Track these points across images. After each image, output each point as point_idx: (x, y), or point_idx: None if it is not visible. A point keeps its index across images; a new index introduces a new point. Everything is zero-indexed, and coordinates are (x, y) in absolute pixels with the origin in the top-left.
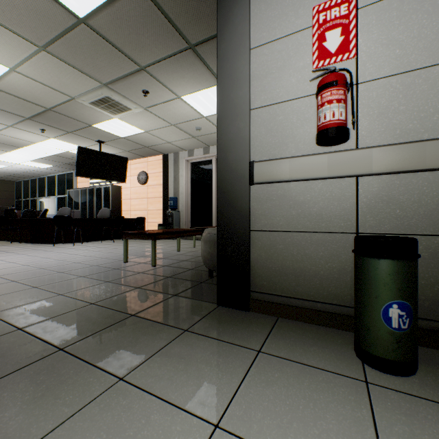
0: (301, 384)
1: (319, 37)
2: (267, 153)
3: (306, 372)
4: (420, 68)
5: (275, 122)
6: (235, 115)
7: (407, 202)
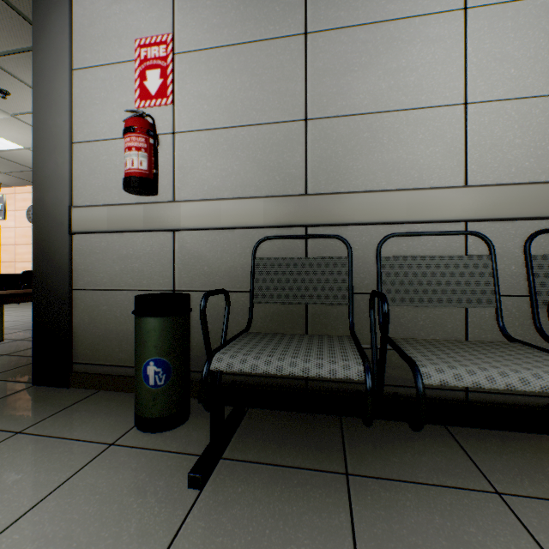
0: (27, 460)
1: (142, 74)
2: (91, 198)
3: (52, 445)
4: (222, 128)
5: (99, 162)
6: (54, 147)
7: (213, 259)
